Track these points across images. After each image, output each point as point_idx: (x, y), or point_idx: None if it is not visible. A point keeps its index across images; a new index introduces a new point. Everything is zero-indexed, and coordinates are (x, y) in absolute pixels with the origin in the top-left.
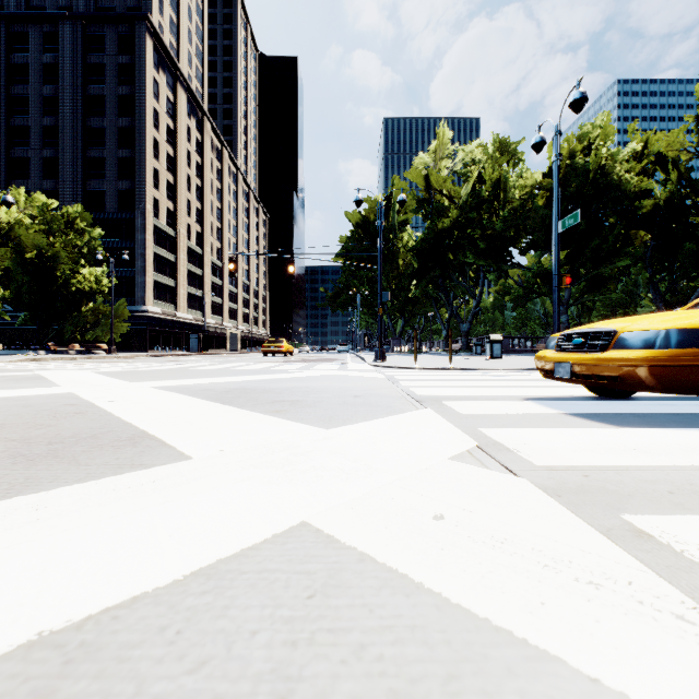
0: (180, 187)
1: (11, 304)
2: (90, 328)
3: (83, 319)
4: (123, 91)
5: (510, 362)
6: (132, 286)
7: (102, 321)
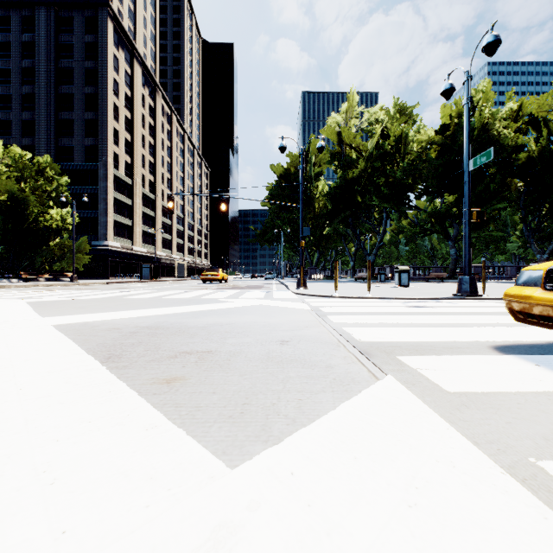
0: (136, 144)
1: None
2: (57, 259)
3: (51, 252)
4: (89, 64)
5: (419, 290)
6: (96, 225)
7: (67, 254)
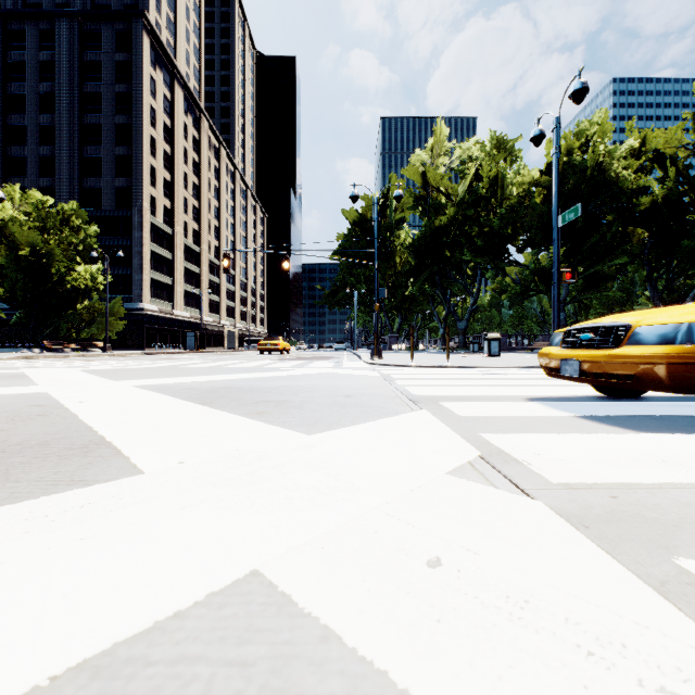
0: (177, 185)
1: (5, 301)
2: (85, 325)
3: (78, 317)
4: (120, 88)
5: (508, 359)
6: (129, 284)
7: (97, 319)
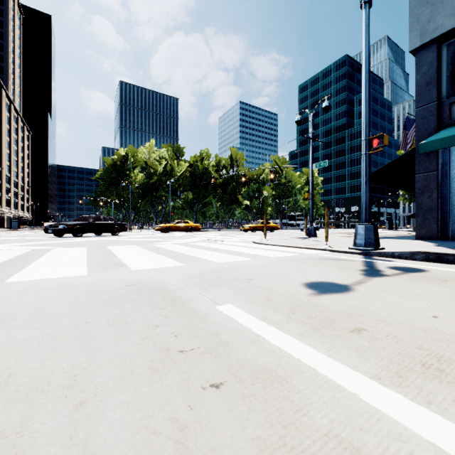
0: None
1: None
2: None
3: None
4: None
5: None
6: None
7: None
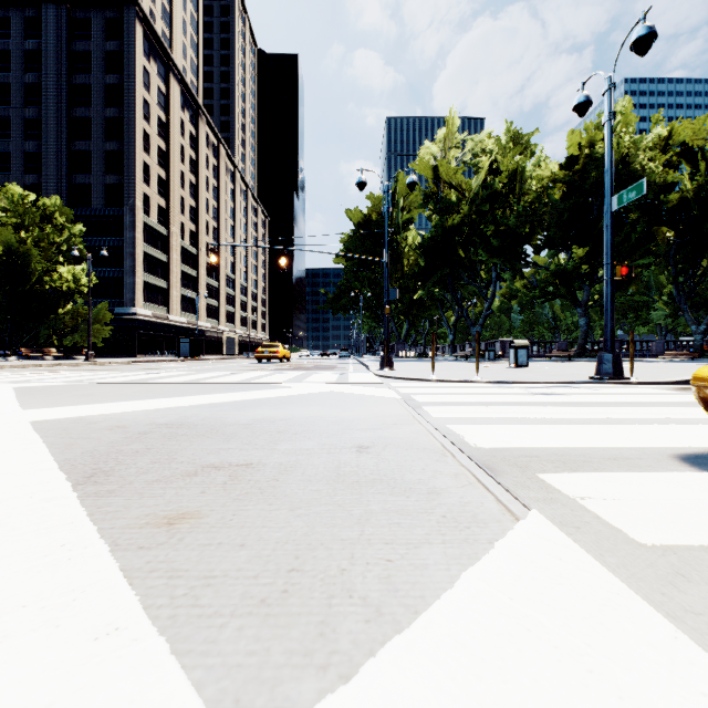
0: (173, 183)
1: None
2: (68, 331)
3: (60, 322)
4: (111, 80)
5: (542, 371)
6: (121, 287)
7: (82, 324)
